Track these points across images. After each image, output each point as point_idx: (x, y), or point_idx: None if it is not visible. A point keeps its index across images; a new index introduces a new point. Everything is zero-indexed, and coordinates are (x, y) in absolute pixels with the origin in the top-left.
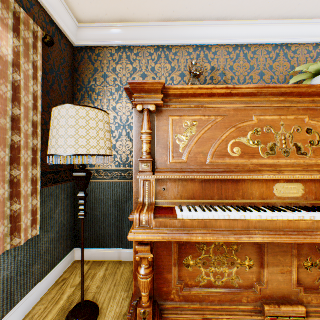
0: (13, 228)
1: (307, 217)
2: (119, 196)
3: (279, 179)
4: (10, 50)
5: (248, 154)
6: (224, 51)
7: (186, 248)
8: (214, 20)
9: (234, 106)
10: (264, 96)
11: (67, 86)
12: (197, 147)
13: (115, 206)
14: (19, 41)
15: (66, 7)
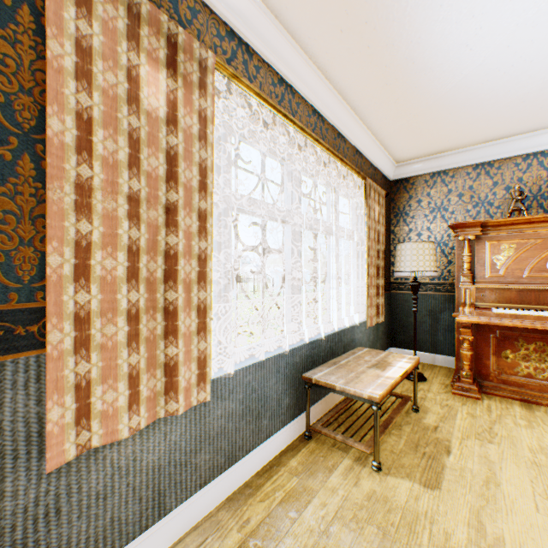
0: (376, 312)
1: None
2: (432, 306)
3: None
4: (377, 215)
5: None
6: None
7: (503, 344)
8: None
9: None
10: None
11: (387, 216)
12: (513, 264)
13: (428, 315)
14: (379, 207)
15: (391, 161)
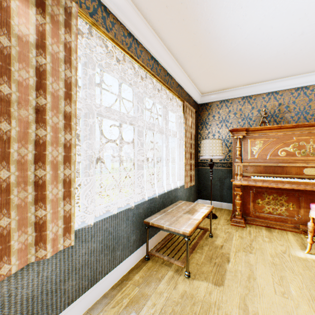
0: (190, 179)
1: (313, 181)
2: (220, 175)
3: (306, 166)
4: (190, 123)
5: (289, 155)
6: (287, 93)
7: (257, 196)
8: (279, 79)
9: (282, 133)
10: (300, 127)
11: (196, 124)
12: (262, 152)
13: (219, 180)
14: (191, 118)
15: (198, 92)
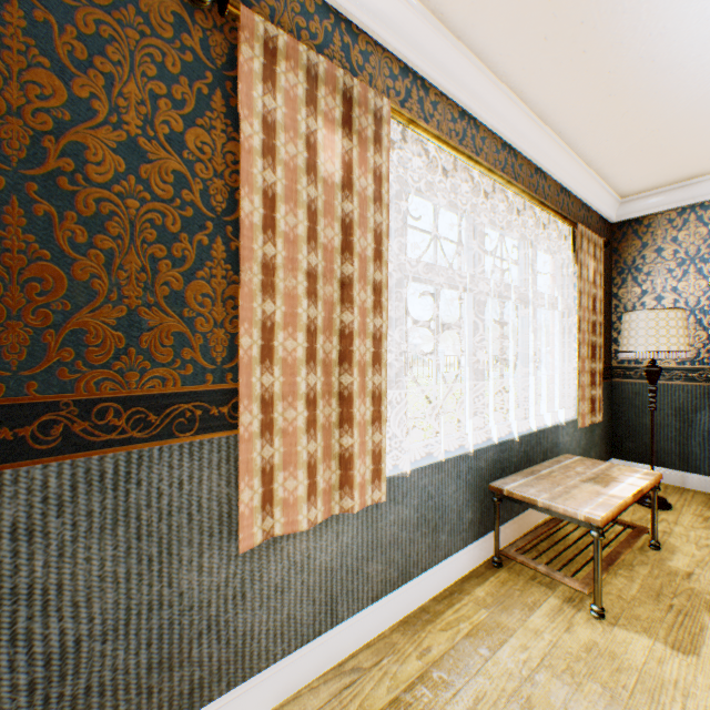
0: (590, 408)
1: None
2: (681, 403)
3: None
4: (591, 273)
5: None
6: None
7: None
8: None
9: None
10: None
11: (606, 274)
12: None
13: (674, 415)
14: (594, 262)
15: (613, 196)
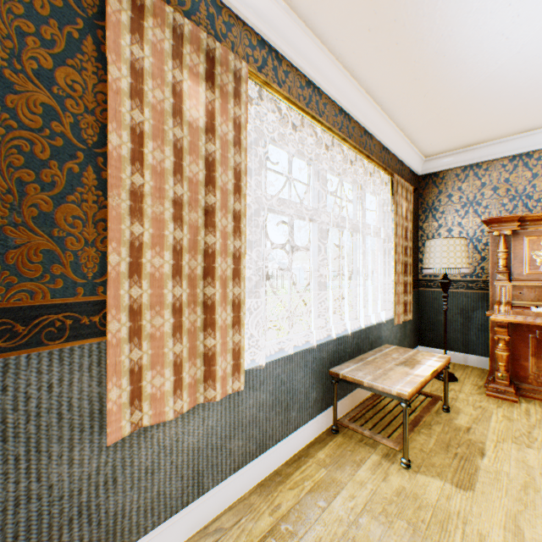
0: (404, 309)
1: None
2: (464, 305)
3: None
4: (404, 211)
5: None
6: None
7: None
8: None
9: None
10: None
11: (415, 212)
12: None
13: (460, 314)
14: (406, 203)
15: (419, 155)
